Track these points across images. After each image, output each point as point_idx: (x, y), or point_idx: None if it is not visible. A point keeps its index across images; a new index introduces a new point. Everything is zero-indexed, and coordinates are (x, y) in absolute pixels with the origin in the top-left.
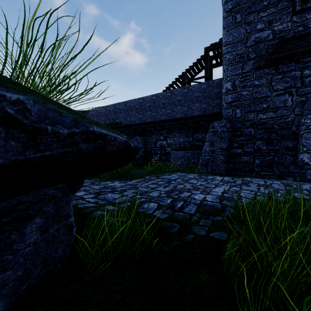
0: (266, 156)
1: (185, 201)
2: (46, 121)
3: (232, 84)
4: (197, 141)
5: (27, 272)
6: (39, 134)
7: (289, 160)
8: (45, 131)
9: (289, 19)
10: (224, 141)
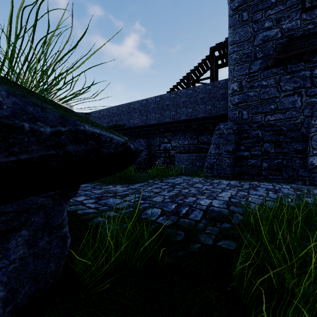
0: (274, 159)
1: (190, 206)
2: (22, 117)
3: (239, 84)
4: (202, 143)
5: (12, 292)
6: (12, 133)
7: (299, 163)
8: (20, 129)
9: (298, 16)
10: (230, 144)
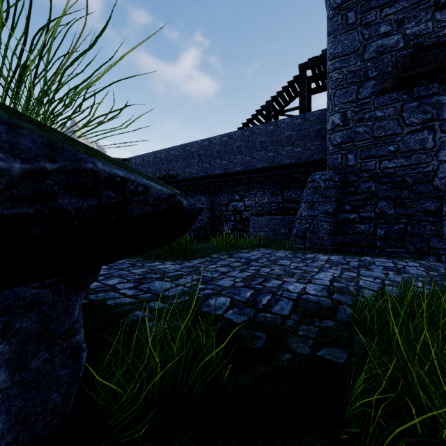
0: (393, 224)
1: (274, 294)
2: None
3: (342, 116)
4: (288, 201)
5: None
6: None
7: (430, 230)
8: None
9: (429, 16)
10: (329, 202)
